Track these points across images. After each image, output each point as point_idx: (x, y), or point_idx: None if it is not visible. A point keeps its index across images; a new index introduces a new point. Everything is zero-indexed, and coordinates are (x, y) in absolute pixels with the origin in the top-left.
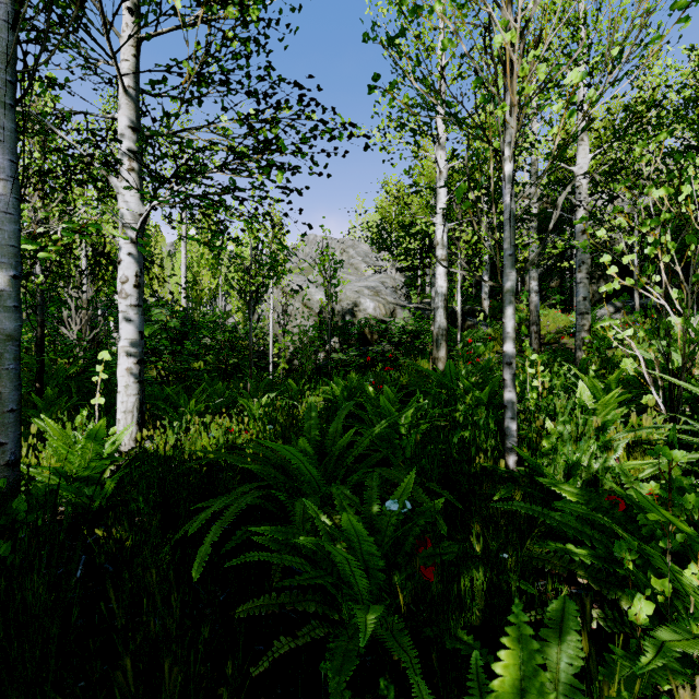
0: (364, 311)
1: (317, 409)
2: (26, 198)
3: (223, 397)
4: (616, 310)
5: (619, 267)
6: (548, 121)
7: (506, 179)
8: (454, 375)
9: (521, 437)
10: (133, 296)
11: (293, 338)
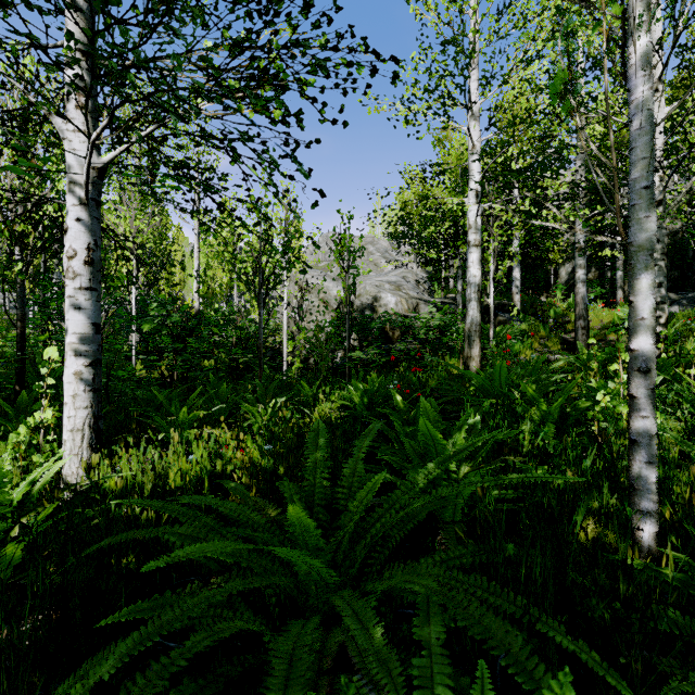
0: (385, 307)
1: (330, 421)
2: (2, 175)
3: (227, 400)
4: (671, 303)
5: (670, 255)
6: (611, 71)
7: (637, 62)
8: (505, 379)
9: (662, 493)
10: (84, 276)
11: (309, 335)
